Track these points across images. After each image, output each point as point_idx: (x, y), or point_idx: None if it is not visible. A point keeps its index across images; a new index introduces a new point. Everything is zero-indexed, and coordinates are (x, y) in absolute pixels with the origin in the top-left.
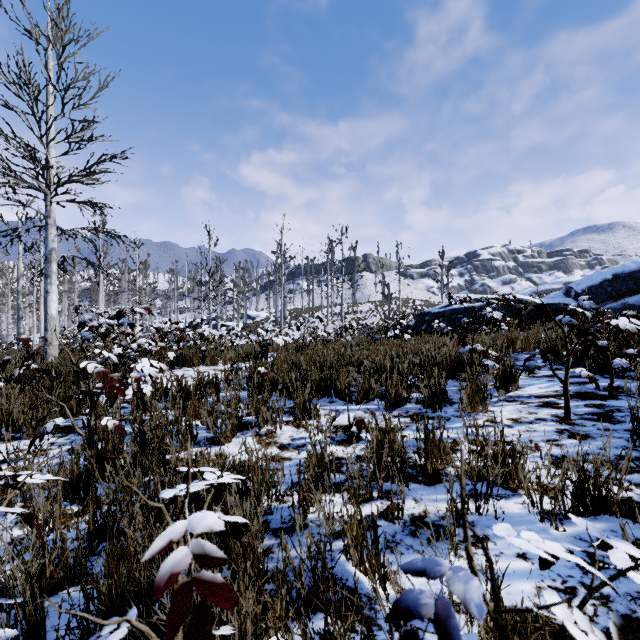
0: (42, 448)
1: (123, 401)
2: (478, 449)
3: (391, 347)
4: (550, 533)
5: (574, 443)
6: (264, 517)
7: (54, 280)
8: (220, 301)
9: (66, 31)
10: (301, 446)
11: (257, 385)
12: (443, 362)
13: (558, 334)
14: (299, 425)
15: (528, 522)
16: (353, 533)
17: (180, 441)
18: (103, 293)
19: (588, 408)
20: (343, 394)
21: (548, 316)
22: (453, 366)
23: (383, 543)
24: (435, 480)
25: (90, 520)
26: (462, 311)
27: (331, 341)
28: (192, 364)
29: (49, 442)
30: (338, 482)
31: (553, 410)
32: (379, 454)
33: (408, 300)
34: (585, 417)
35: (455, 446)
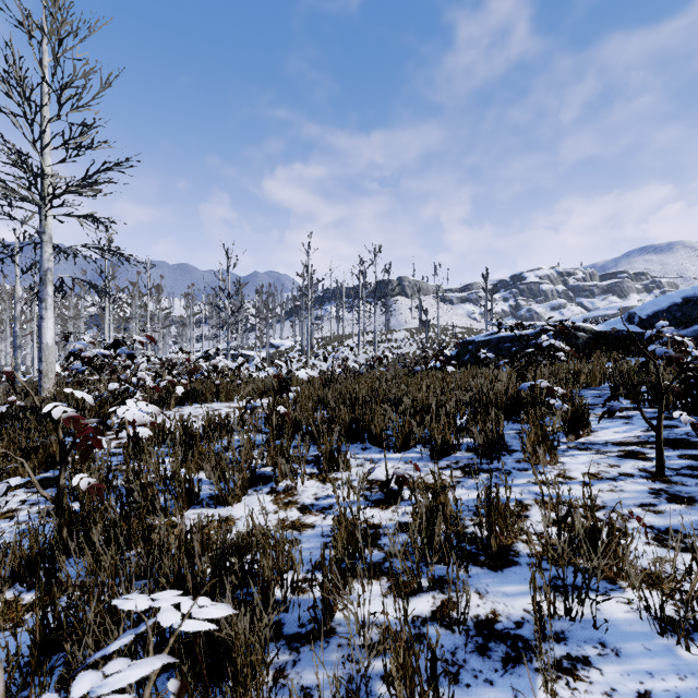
0: (10, 508)
1: (119, 445)
2: (553, 516)
3: (433, 381)
4: (678, 656)
5: (678, 510)
6: (276, 615)
7: (50, 304)
8: (241, 328)
9: (63, 22)
10: (327, 508)
11: (276, 427)
12: (497, 400)
13: (630, 366)
14: (325, 479)
15: (642, 635)
16: (399, 660)
17: (177, 501)
18: (111, 319)
19: (684, 460)
20: (378, 439)
21: (609, 345)
22: (509, 405)
23: (440, 665)
24: (502, 562)
25: (36, 626)
26: (510, 339)
27: (363, 374)
28: (204, 400)
29: (20, 499)
30: (374, 562)
31: (639, 462)
32: (428, 527)
33: (447, 327)
34: (683, 472)
35: (522, 511)
